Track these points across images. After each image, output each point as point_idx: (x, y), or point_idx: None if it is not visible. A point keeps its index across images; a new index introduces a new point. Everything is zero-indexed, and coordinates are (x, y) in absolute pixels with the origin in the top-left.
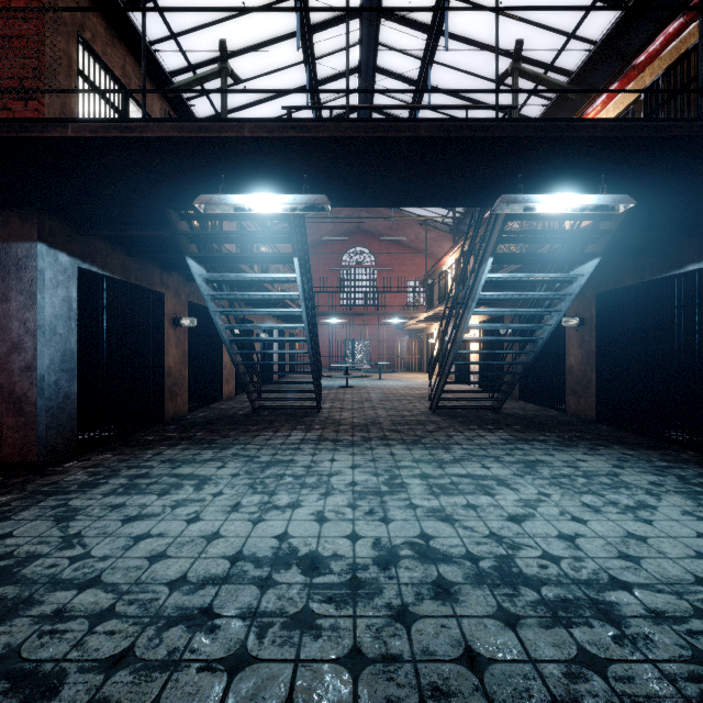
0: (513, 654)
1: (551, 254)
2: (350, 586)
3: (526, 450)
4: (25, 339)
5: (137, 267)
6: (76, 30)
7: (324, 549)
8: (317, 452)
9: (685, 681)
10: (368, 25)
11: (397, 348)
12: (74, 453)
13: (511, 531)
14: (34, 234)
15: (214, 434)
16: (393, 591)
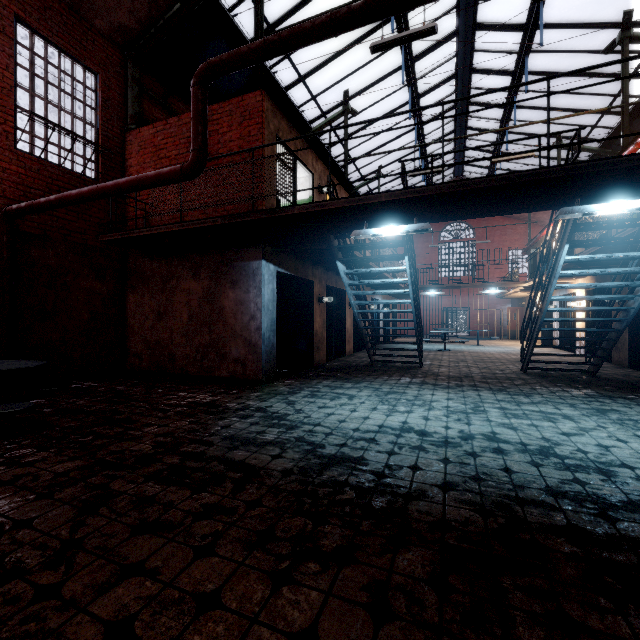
0: (532, 473)
1: (629, 237)
2: (444, 442)
3: (605, 403)
4: (257, 313)
5: (301, 266)
6: (276, 134)
7: (429, 429)
8: (421, 389)
9: (635, 495)
10: (463, 46)
11: (497, 317)
12: (275, 378)
13: (559, 438)
14: (261, 256)
15: (348, 375)
16: (468, 447)
